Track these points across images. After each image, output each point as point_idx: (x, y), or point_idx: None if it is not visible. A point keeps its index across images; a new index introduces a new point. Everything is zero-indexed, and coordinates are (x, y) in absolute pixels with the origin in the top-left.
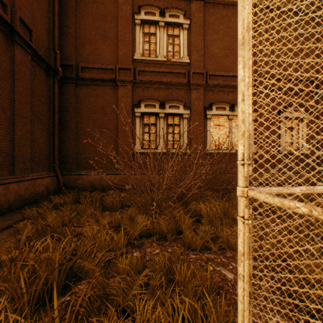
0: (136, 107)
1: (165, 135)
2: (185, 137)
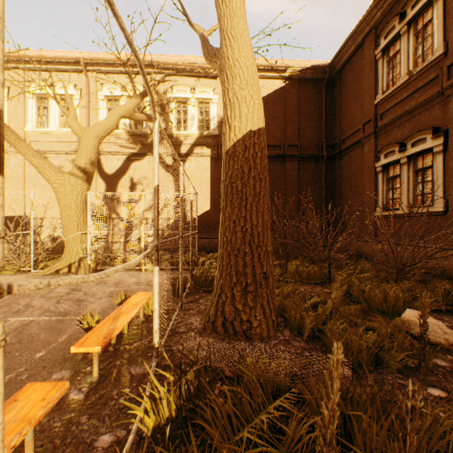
0: (375, 161)
1: (411, 188)
2: (438, 184)
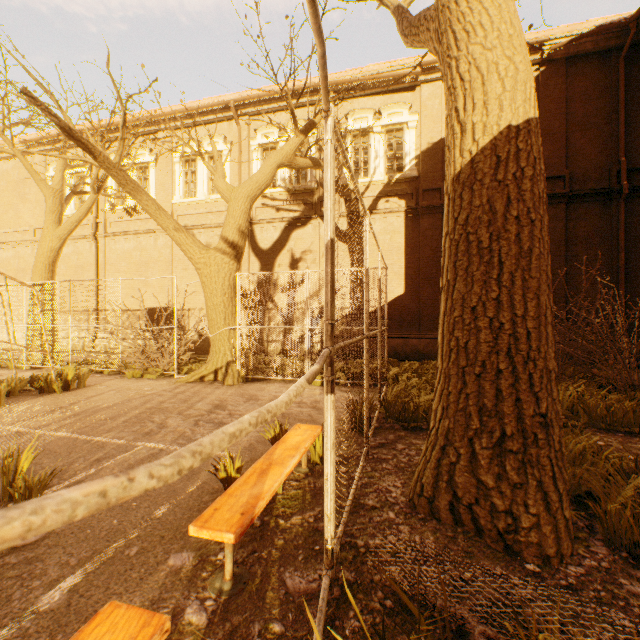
0: None
1: None
2: None
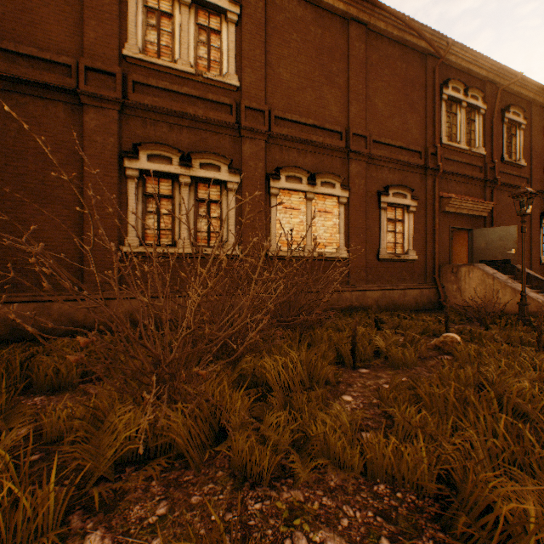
0: (127, 157)
1: (193, 220)
2: (232, 225)
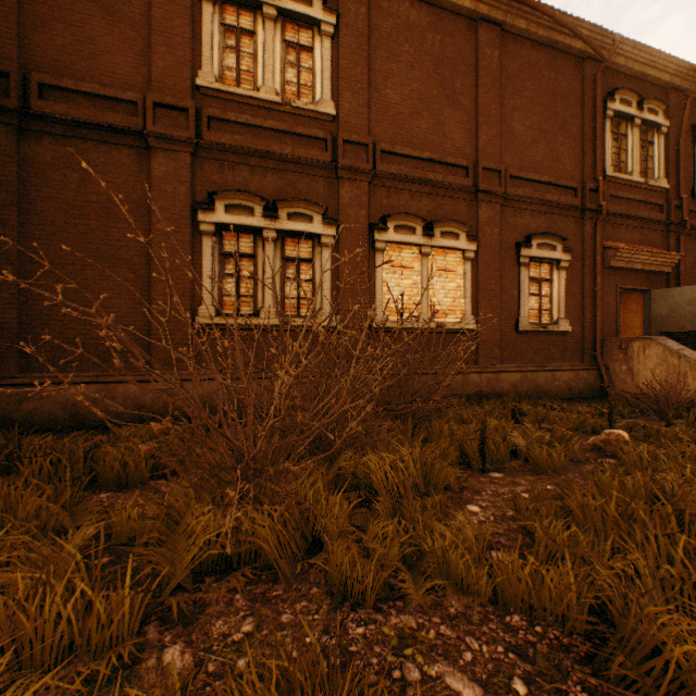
0: (201, 208)
1: (279, 284)
2: (326, 289)
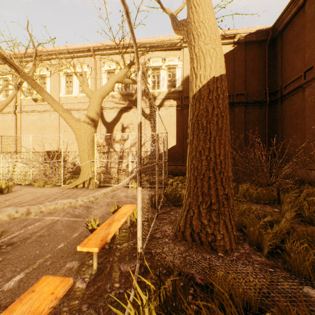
0: None
1: None
2: None
